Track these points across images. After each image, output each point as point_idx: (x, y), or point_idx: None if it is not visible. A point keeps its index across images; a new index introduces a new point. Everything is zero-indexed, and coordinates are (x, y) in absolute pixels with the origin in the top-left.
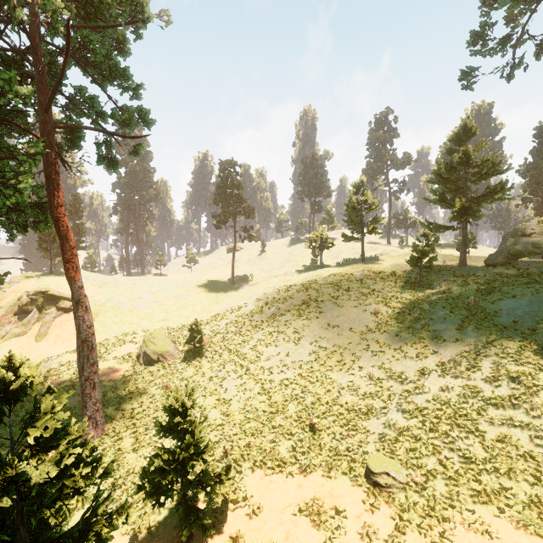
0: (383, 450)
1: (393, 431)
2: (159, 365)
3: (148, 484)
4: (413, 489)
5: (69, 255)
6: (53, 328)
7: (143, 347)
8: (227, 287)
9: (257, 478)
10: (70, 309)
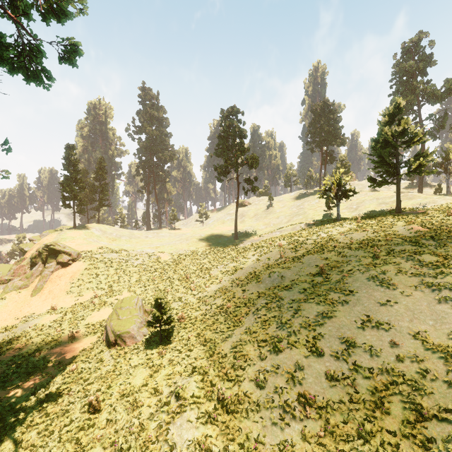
0: None
1: None
2: (115, 350)
3: None
4: None
5: None
6: (48, 283)
7: (109, 319)
8: (229, 242)
9: None
10: (68, 263)
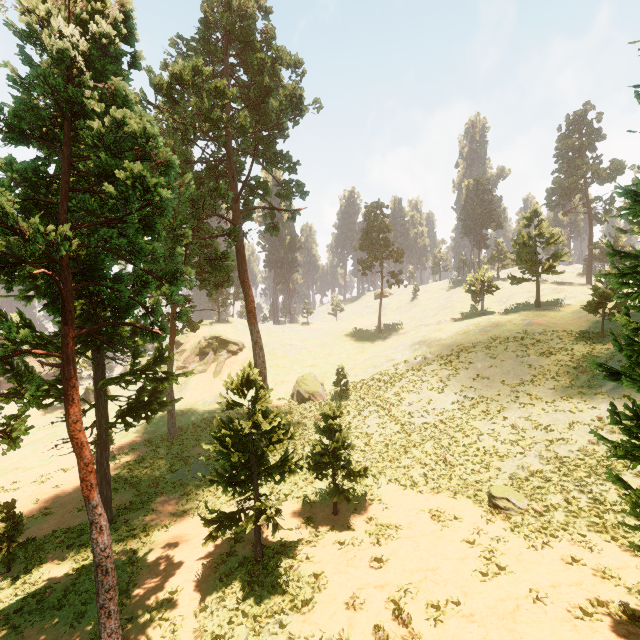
0: (510, 485)
1: (525, 472)
2: (310, 403)
3: (311, 462)
4: (531, 514)
5: (250, 307)
6: (225, 368)
7: (297, 387)
8: (374, 336)
9: (391, 490)
10: (237, 352)
